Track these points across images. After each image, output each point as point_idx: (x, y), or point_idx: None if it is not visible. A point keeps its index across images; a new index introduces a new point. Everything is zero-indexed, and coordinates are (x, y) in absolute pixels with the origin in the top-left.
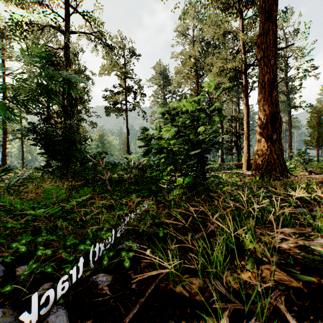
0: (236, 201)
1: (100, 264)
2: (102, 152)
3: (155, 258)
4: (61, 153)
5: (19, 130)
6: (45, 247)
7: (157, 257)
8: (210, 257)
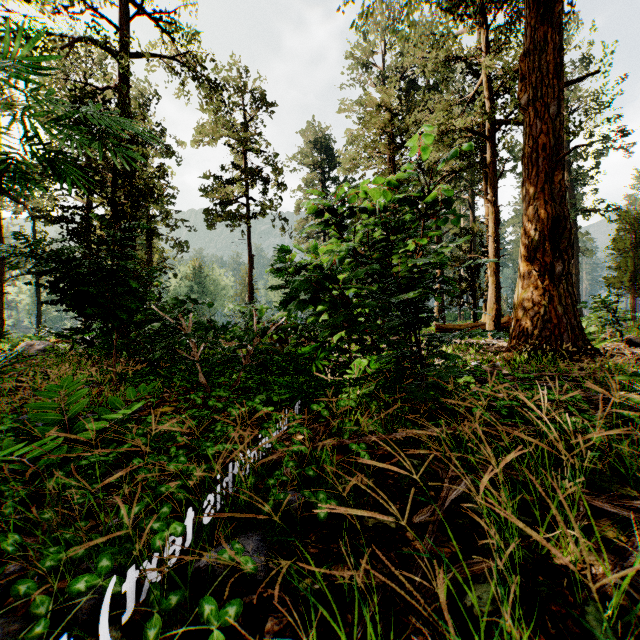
0: (490, 409)
1: (142, 626)
2: (187, 298)
3: (307, 599)
4: (98, 302)
5: (3, 251)
6: (7, 554)
7: (314, 623)
8: (466, 598)
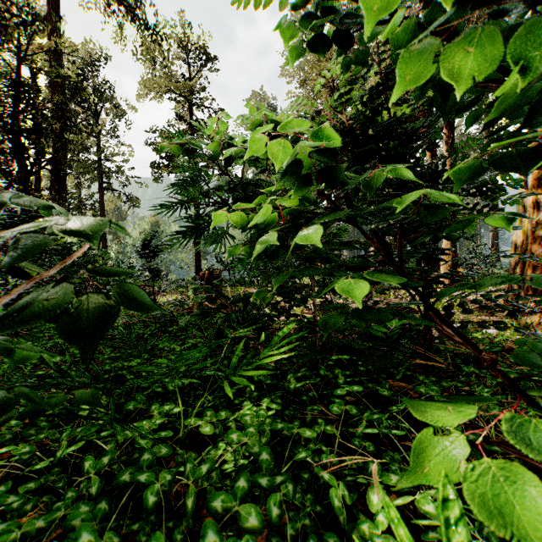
0: None
1: None
2: None
3: None
4: None
5: None
6: None
7: None
8: None
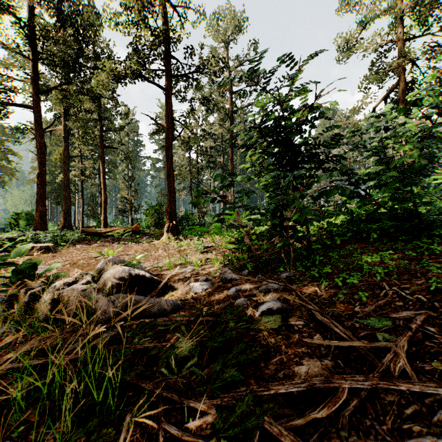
0: None
1: None
2: None
3: None
4: None
5: None
6: None
7: None
8: None
